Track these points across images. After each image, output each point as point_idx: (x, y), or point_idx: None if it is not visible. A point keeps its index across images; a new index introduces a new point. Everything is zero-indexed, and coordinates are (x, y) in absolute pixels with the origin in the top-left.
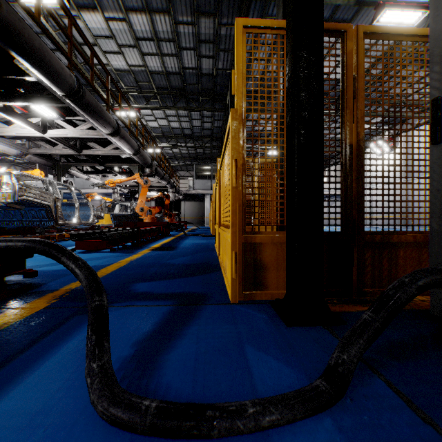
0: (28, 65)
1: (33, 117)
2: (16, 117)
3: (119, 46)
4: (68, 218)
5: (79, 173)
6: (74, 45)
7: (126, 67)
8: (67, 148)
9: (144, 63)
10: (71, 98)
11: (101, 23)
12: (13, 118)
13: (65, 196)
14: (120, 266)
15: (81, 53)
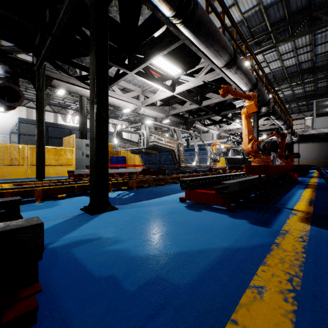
0: None
1: (166, 80)
2: (154, 81)
3: None
4: (192, 161)
5: (202, 126)
6: None
7: (239, 18)
8: (190, 102)
9: (258, 0)
10: (182, 16)
11: None
12: (152, 82)
13: None
14: None
15: None
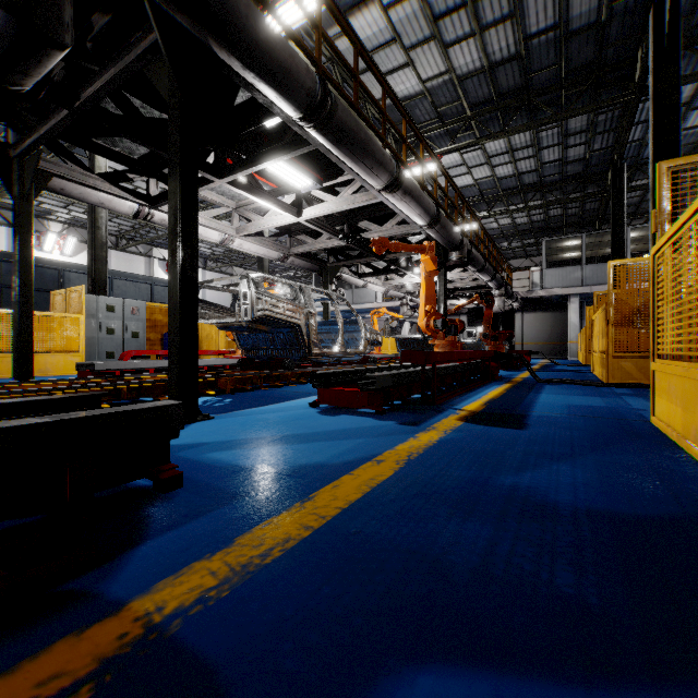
0: (238, 64)
1: (285, 195)
2: (264, 196)
3: (406, 51)
4: (333, 345)
5: (353, 277)
6: (325, 39)
7: (418, 87)
8: (330, 236)
9: (448, 64)
10: (313, 120)
11: (377, 22)
12: (259, 199)
13: (344, 315)
14: (374, 480)
15: (336, 51)
